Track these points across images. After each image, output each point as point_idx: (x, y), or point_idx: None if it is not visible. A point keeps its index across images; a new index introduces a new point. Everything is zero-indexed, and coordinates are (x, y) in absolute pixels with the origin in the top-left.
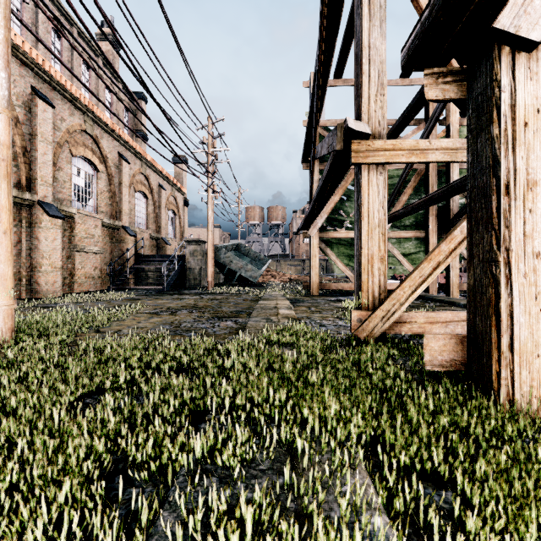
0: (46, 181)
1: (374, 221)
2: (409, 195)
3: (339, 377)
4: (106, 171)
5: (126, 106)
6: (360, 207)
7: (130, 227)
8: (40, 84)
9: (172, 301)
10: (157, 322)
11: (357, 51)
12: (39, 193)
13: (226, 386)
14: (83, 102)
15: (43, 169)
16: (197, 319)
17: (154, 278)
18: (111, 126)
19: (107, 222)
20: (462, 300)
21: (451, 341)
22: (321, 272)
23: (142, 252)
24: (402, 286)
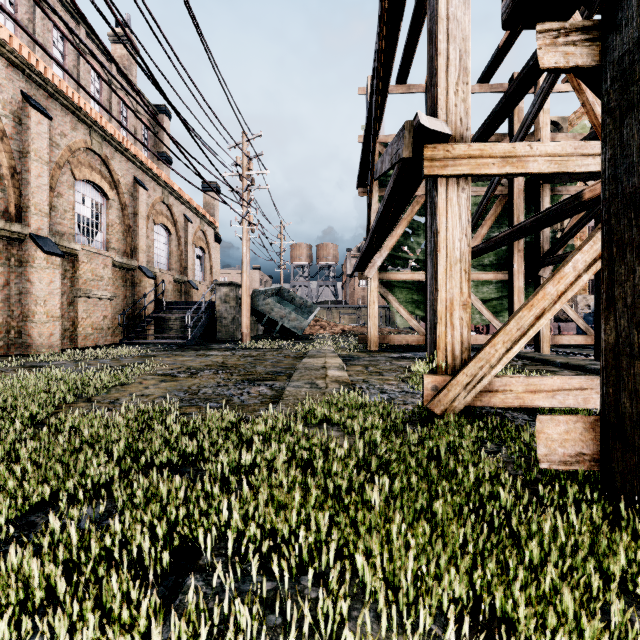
0: (40, 209)
1: (454, 253)
2: (489, 228)
3: (412, 481)
4: (118, 198)
5: (134, 113)
6: (435, 235)
7: (148, 268)
8: (33, 90)
9: (196, 358)
10: (170, 387)
11: (432, 26)
12: (31, 224)
13: (237, 504)
14: (88, 114)
15: (37, 195)
16: (222, 384)
17: (176, 329)
18: (124, 144)
19: (120, 261)
20: (558, 357)
21: (577, 426)
22: (380, 322)
23: (163, 298)
24: (493, 341)
